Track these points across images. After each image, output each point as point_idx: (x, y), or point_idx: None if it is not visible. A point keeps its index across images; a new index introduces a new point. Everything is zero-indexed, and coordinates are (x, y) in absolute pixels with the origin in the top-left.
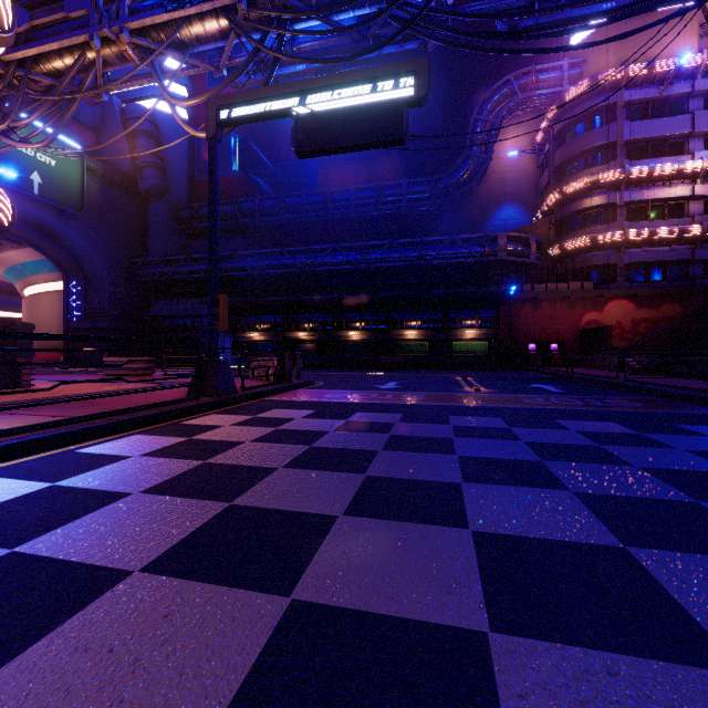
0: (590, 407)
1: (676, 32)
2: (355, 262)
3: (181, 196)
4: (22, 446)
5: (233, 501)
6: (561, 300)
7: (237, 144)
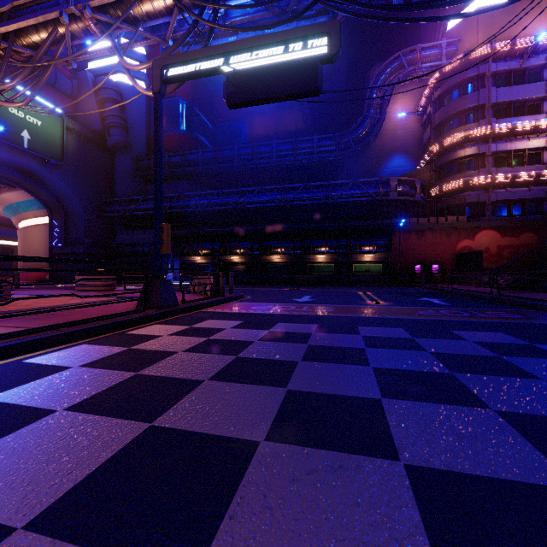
0: (476, 318)
1: (533, 16)
2: (277, 201)
3: (141, 150)
4: None
5: (154, 421)
6: (440, 230)
7: (184, 109)
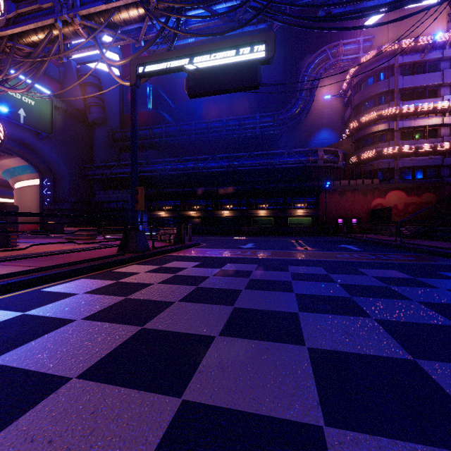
0: (379, 260)
1: (432, 19)
2: (226, 167)
3: (115, 124)
4: (5, 287)
5: (144, 325)
6: (358, 191)
7: (151, 91)
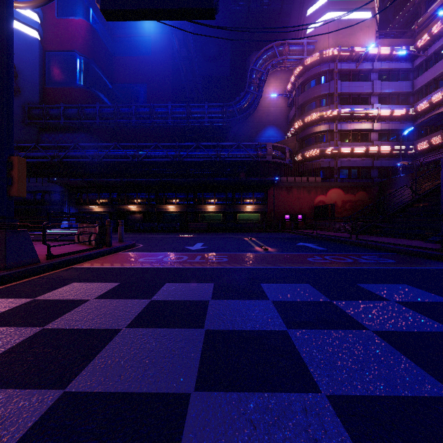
0: (363, 265)
1: (364, 33)
2: (172, 157)
3: (33, 98)
4: None
5: None
6: (303, 188)
7: (81, 64)
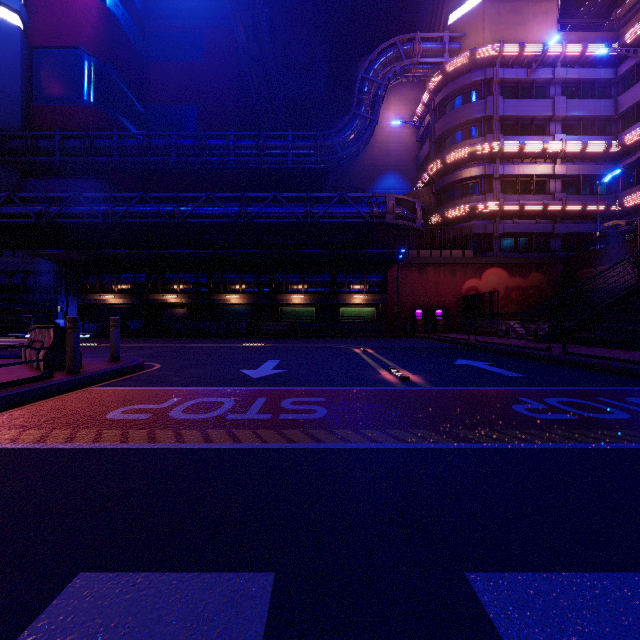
0: None
1: (540, 22)
2: (234, 215)
3: (11, 121)
4: None
5: None
6: (444, 266)
7: (91, 69)
